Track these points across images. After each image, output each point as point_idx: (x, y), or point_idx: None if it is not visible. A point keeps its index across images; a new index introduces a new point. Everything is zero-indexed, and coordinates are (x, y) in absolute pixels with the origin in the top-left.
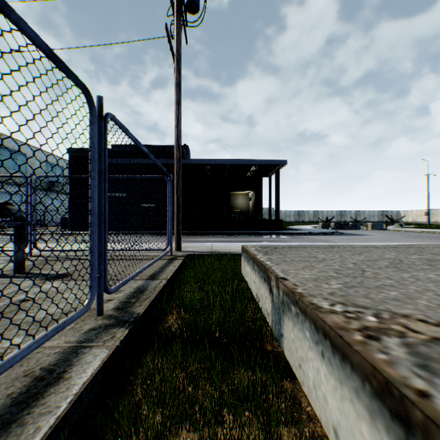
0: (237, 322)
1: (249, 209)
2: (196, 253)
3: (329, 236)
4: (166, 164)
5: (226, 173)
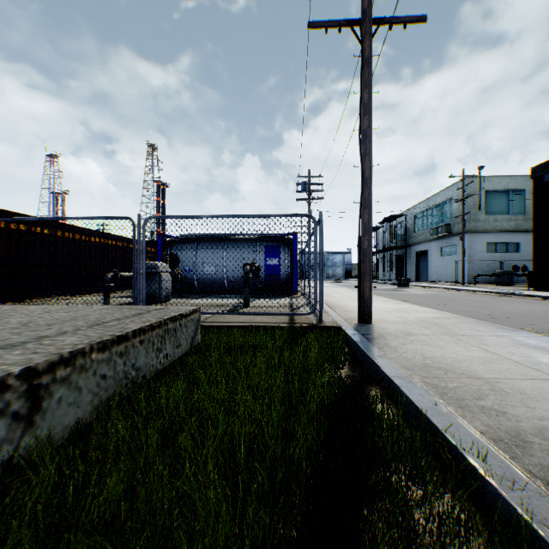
0: None
1: None
2: (347, 328)
3: None
4: None
5: None
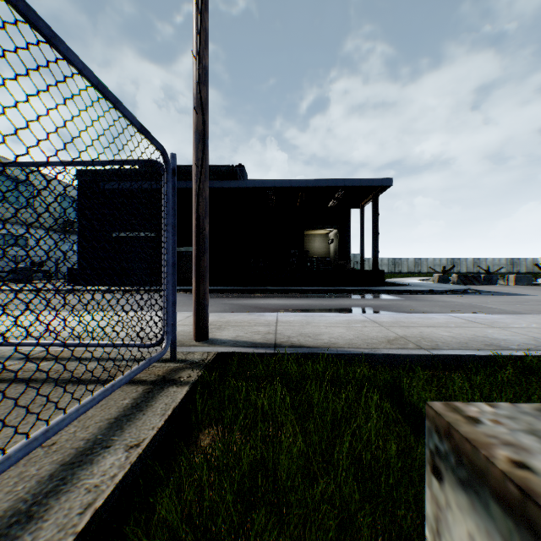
0: None
1: (329, 255)
2: (239, 349)
3: (465, 296)
4: (210, 190)
5: (298, 203)
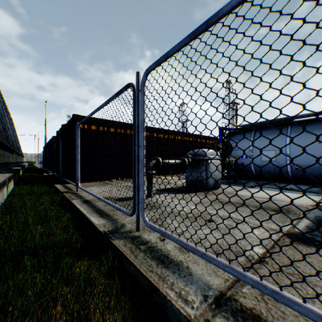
0: (1, 272)
1: None
2: None
3: None
4: None
5: None
